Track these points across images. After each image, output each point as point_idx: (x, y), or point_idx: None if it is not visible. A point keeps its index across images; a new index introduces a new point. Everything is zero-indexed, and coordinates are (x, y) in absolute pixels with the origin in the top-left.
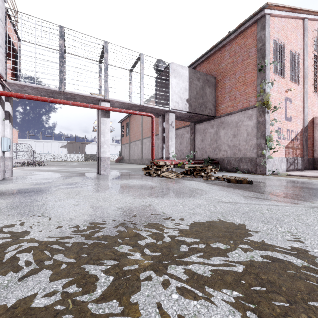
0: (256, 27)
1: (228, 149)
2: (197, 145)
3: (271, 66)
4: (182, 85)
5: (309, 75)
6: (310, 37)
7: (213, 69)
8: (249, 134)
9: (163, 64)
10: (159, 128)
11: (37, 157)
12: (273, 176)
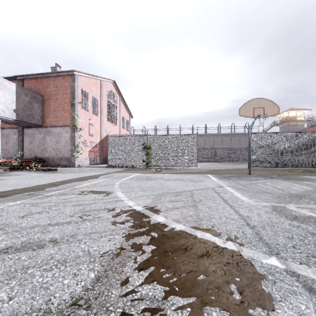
0: (70, 77)
1: (53, 151)
2: (26, 146)
3: (79, 104)
4: (9, 97)
5: (105, 111)
6: (105, 90)
7: (41, 89)
8: (66, 142)
9: None
10: None
11: None
12: (78, 167)
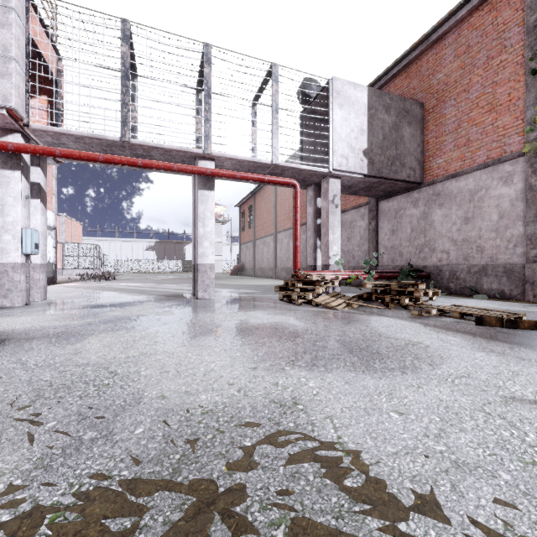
0: None
1: (453, 249)
2: (382, 242)
3: None
4: (355, 122)
5: None
6: None
7: (417, 88)
8: (505, 215)
9: (316, 88)
10: (308, 210)
11: (111, 266)
12: None
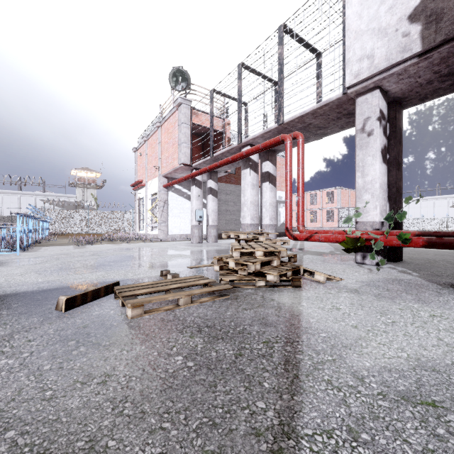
0: None
1: None
2: None
3: None
4: None
5: None
6: None
7: None
8: None
9: None
10: None
11: (405, 225)
12: None
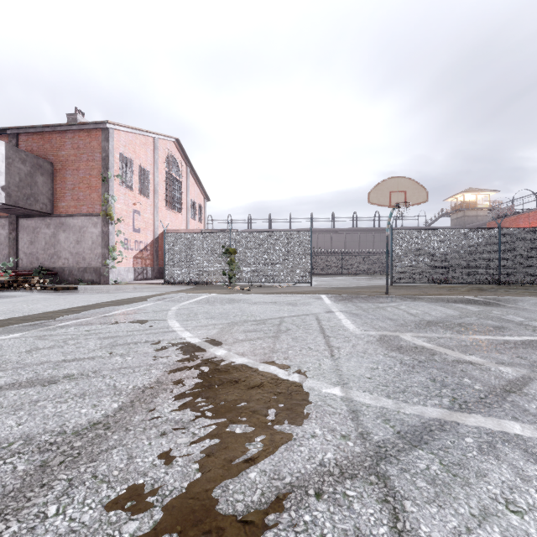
0: (101, 133)
1: (71, 257)
2: (23, 249)
3: (116, 178)
4: None
5: (161, 190)
6: (162, 155)
7: (50, 151)
8: (94, 242)
9: None
10: None
11: None
12: (115, 285)
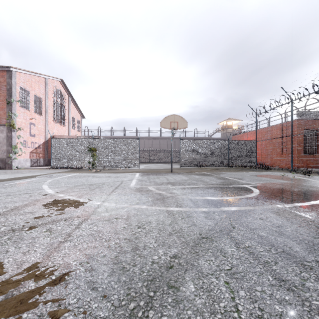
0: (6, 73)
1: None
2: None
3: (17, 102)
4: None
5: (50, 110)
6: (51, 89)
7: None
8: (1, 142)
9: None
10: None
11: None
12: (16, 169)
